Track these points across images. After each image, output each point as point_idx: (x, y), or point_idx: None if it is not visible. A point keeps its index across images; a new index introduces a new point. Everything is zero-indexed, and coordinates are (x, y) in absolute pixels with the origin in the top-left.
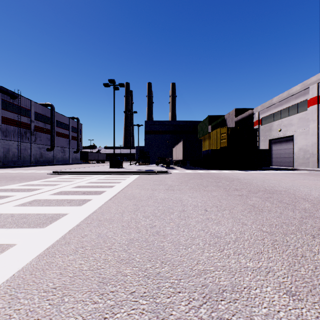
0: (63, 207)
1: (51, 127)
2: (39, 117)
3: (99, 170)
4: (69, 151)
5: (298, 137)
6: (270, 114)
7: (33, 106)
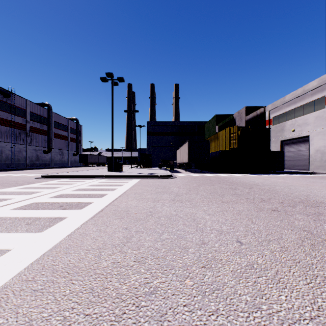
0: (11, 235)
1: (48, 128)
2: (35, 118)
3: (94, 174)
4: (68, 153)
5: (315, 137)
6: (282, 113)
7: (28, 106)
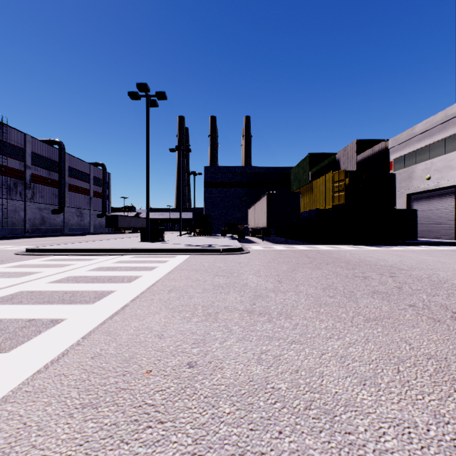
0: None
1: (59, 177)
2: (40, 161)
3: (114, 247)
4: (90, 214)
5: None
6: (409, 152)
7: (29, 143)
